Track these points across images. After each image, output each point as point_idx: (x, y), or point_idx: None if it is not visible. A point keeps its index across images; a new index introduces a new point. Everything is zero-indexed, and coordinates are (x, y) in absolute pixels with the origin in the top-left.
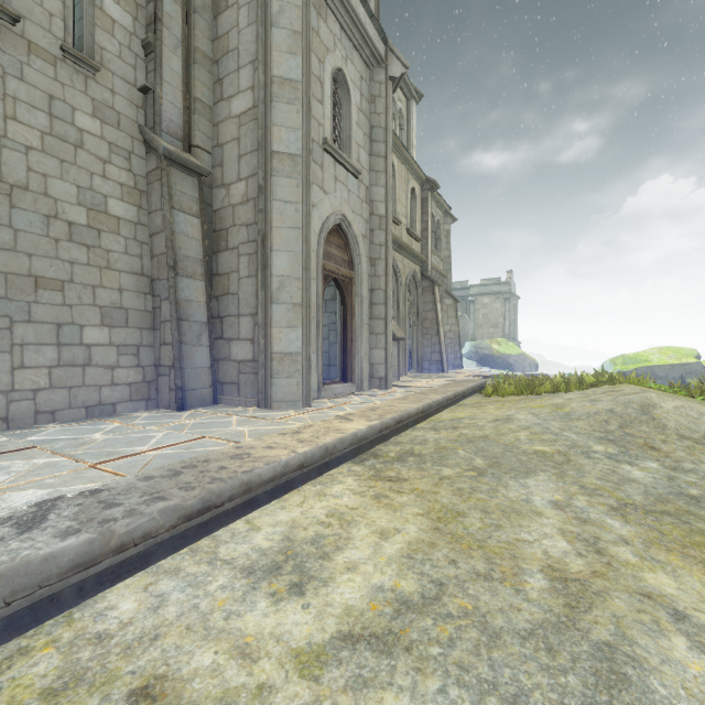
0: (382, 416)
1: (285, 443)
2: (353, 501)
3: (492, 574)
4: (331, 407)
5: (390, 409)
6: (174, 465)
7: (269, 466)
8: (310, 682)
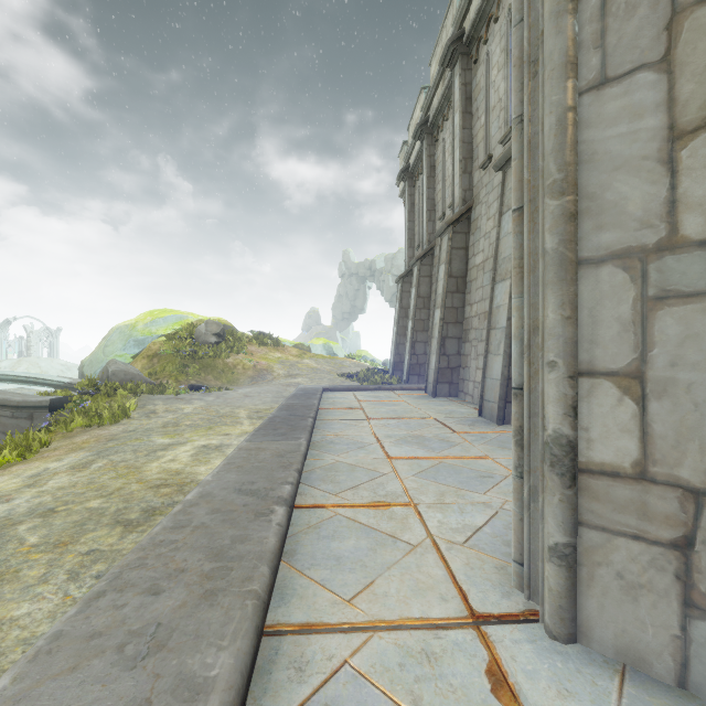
0: (181, 517)
1: (268, 445)
2: (197, 468)
3: (119, 463)
4: (524, 703)
5: (158, 584)
6: (303, 427)
7: (251, 434)
8: (191, 440)
